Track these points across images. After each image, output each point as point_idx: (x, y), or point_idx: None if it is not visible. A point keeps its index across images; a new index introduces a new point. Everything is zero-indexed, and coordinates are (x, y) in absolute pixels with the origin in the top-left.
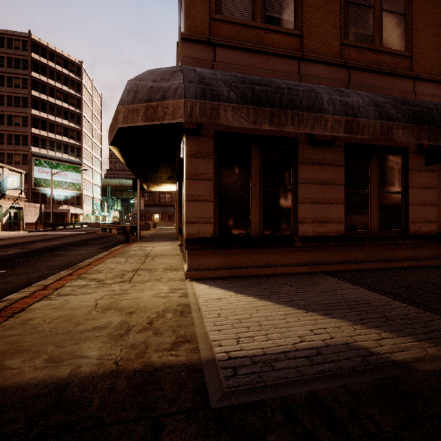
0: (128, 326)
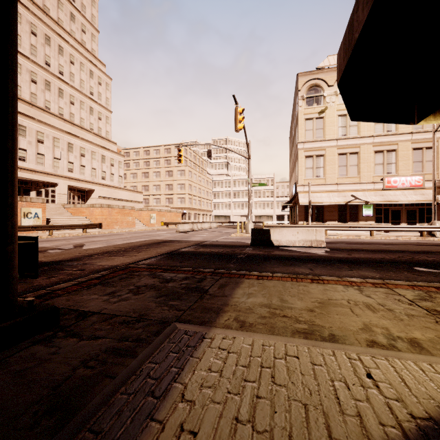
0: (282, 309)
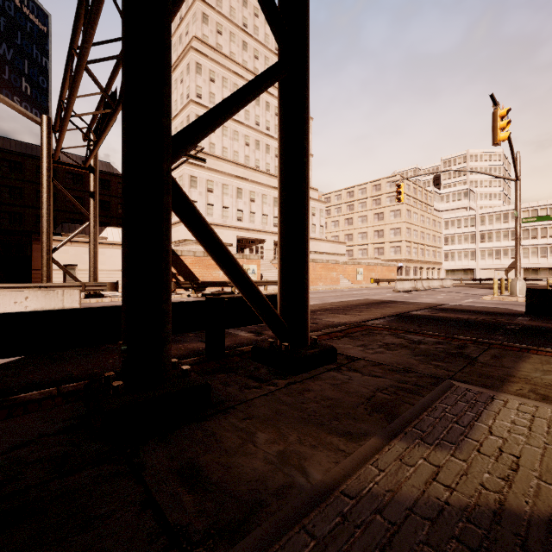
0: None
